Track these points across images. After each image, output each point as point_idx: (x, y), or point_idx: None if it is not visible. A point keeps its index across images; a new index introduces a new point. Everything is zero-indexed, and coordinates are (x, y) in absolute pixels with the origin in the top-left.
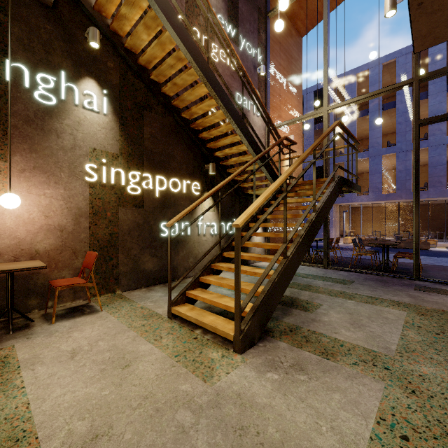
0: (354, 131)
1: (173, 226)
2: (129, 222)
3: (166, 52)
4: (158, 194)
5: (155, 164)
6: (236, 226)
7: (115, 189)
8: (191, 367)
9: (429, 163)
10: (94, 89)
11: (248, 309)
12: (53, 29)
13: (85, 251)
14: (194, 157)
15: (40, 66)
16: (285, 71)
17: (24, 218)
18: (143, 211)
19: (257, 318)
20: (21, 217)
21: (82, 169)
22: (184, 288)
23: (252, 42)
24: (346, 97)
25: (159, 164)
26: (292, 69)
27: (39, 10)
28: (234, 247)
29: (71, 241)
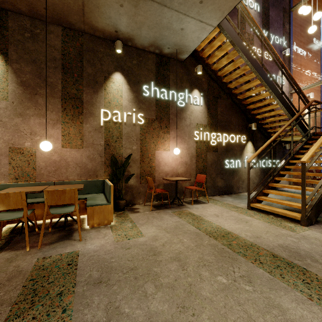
0: None
1: (231, 162)
2: (211, 160)
3: (235, 67)
4: (224, 144)
5: (222, 128)
6: (302, 162)
7: (205, 143)
8: (280, 227)
9: None
10: (197, 94)
11: (306, 206)
12: (183, 71)
13: (194, 174)
14: (242, 120)
15: (179, 89)
16: (305, 44)
17: (174, 158)
18: (217, 154)
19: (314, 211)
20: (173, 158)
21: (193, 134)
22: (254, 195)
23: (278, 34)
24: None
25: (224, 127)
26: (311, 41)
27: (179, 65)
28: (280, 175)
29: (189, 169)
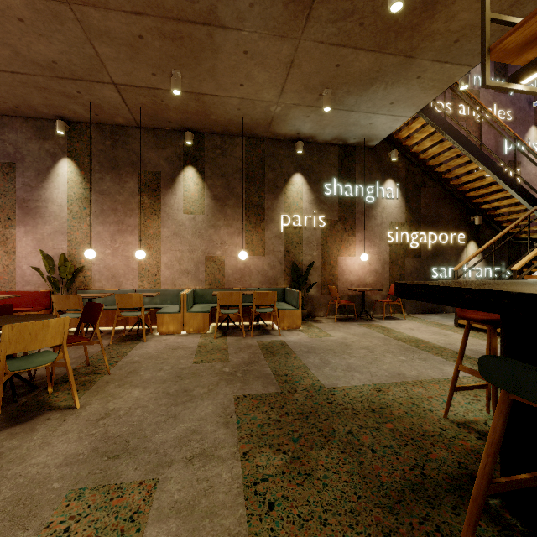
0: None
1: (441, 270)
2: (410, 267)
3: (443, 149)
4: (430, 247)
5: (427, 225)
6: (513, 270)
7: (403, 245)
8: (484, 340)
9: None
10: (391, 185)
11: None
12: (372, 159)
13: (386, 285)
14: (459, 212)
15: (367, 182)
16: None
17: (361, 265)
18: (420, 259)
19: None
20: (360, 265)
21: (385, 235)
22: None
23: None
24: None
25: (431, 224)
26: None
27: (367, 152)
28: None
29: (380, 279)
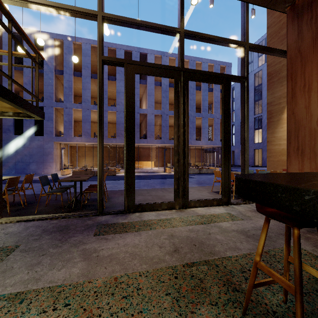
0: (71, 85)
1: None
2: None
3: None
4: None
5: None
6: None
7: None
8: None
9: (116, 121)
10: None
11: None
12: None
13: None
14: None
15: None
16: None
17: None
18: None
19: None
20: None
21: None
22: None
23: None
24: (65, 55)
25: None
26: None
27: None
28: None
29: None
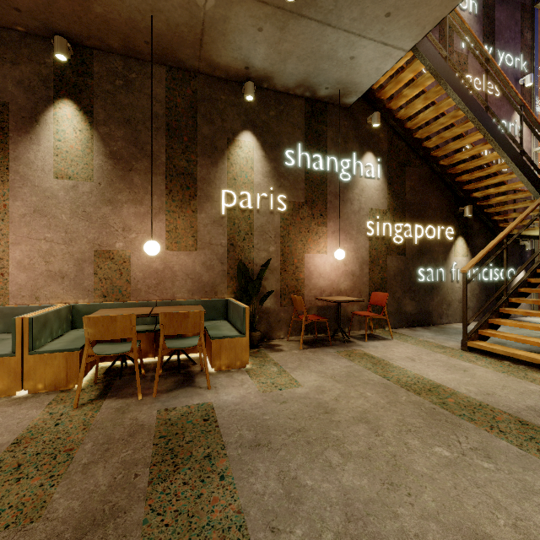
0: None
1: (428, 272)
2: (394, 269)
3: (438, 113)
4: (416, 242)
5: (413, 215)
6: None
7: (385, 240)
8: (526, 380)
9: None
10: (371, 160)
11: None
12: (348, 123)
13: (365, 292)
14: (447, 201)
15: (341, 154)
16: None
17: (334, 265)
18: (404, 258)
19: None
20: (333, 265)
21: (364, 226)
22: (475, 327)
23: (512, 50)
24: None
25: (417, 213)
26: None
27: (341, 113)
28: (519, 294)
29: (358, 284)
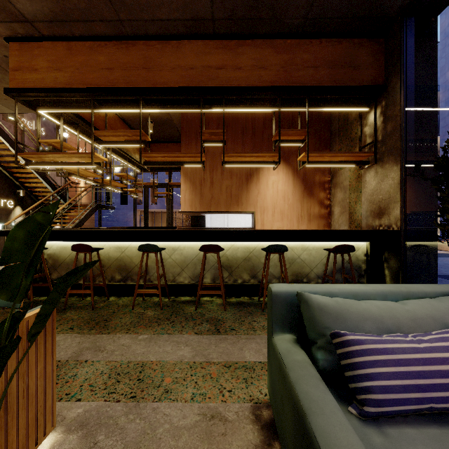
0: None
1: None
2: None
3: None
4: None
5: None
6: None
7: None
8: None
9: None
10: None
11: None
12: None
13: None
14: (9, 185)
15: None
16: None
17: None
18: None
19: None
20: None
21: None
22: None
23: None
24: None
25: None
26: None
27: None
28: None
29: None
